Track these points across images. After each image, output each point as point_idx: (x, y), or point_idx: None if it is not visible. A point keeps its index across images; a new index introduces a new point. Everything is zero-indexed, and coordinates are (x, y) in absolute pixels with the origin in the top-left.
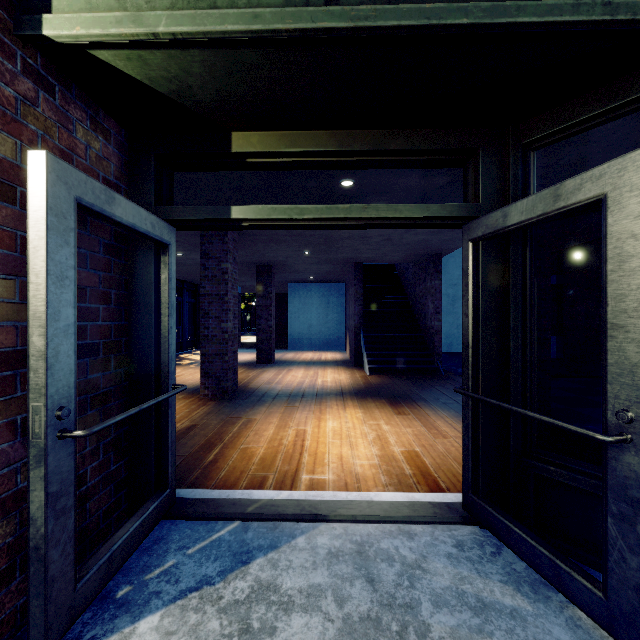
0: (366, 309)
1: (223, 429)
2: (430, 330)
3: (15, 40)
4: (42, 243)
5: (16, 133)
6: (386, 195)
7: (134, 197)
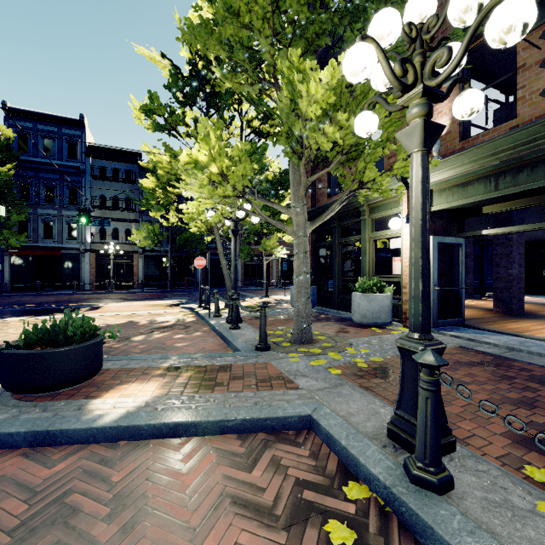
0: None
1: (498, 320)
2: None
3: None
4: (432, 253)
5: None
6: None
7: (451, 232)
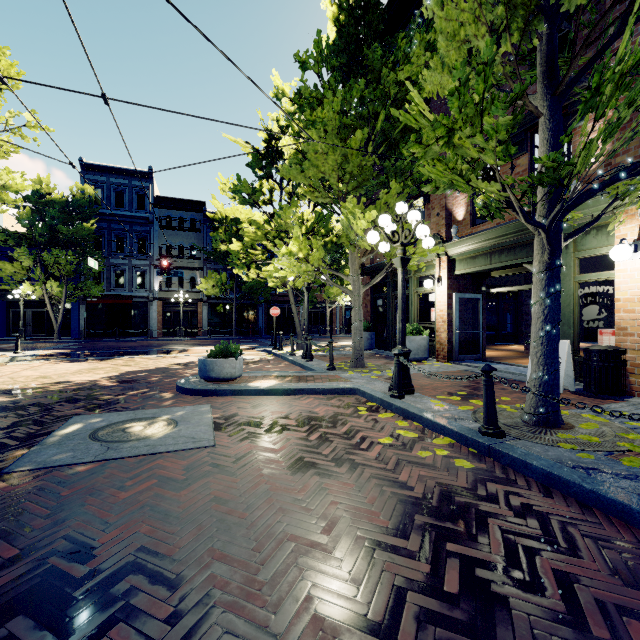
0: None
1: (516, 358)
2: None
3: (451, 275)
4: (454, 305)
5: (452, 289)
6: None
7: (472, 289)
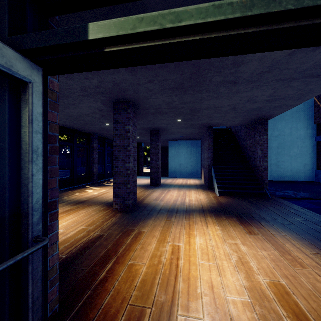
0: (214, 154)
1: (120, 240)
2: (259, 168)
3: None
4: None
5: None
6: (241, 66)
7: None
